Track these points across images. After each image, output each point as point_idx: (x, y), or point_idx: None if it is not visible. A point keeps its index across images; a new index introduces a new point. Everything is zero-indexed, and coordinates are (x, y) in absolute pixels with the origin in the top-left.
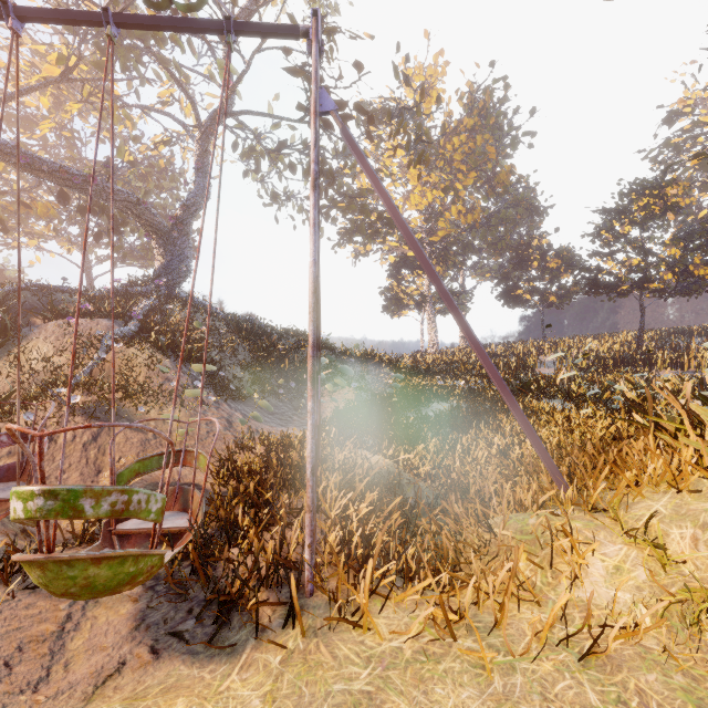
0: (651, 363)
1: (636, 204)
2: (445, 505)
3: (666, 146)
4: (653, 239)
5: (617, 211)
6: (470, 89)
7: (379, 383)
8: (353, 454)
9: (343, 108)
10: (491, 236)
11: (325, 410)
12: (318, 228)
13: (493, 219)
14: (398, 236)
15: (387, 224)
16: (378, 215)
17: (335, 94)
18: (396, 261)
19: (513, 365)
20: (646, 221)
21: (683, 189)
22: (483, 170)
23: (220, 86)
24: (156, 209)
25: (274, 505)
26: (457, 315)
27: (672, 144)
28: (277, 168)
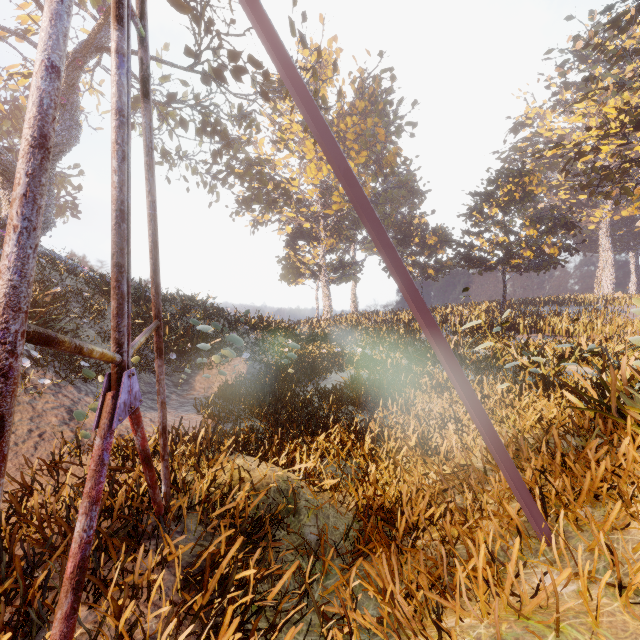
0: (514, 328)
1: (501, 189)
2: (368, 569)
3: (514, 150)
4: (511, 222)
5: (487, 195)
6: (361, 75)
7: (275, 351)
8: (230, 463)
9: (236, 60)
10: (379, 213)
11: (212, 385)
12: (122, 61)
13: (381, 198)
14: (295, 206)
15: (284, 194)
16: (276, 184)
17: (228, 42)
18: (293, 232)
19: (403, 331)
20: (508, 206)
21: (536, 180)
22: (373, 151)
23: (94, 17)
24: (11, 150)
25: (38, 636)
26: (393, 258)
27: (518, 148)
28: (167, 124)
